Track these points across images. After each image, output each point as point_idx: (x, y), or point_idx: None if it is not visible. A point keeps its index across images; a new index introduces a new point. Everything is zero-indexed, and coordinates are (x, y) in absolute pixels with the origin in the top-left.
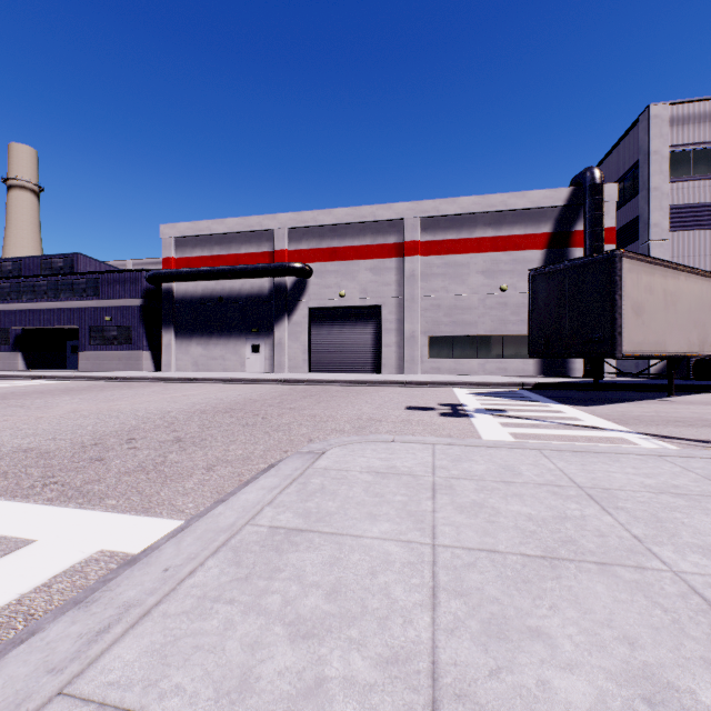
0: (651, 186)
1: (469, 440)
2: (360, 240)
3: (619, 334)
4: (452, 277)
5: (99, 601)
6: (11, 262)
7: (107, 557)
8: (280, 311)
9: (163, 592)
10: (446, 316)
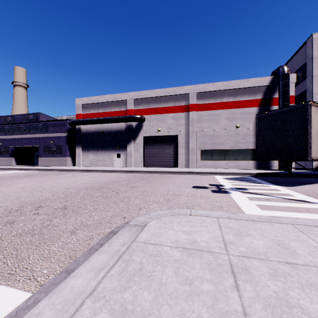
0: (313, 74)
1: (240, 214)
2: (167, 104)
3: (310, 148)
4: (212, 121)
5: None
6: (10, 117)
7: None
8: (130, 138)
9: None
10: (209, 140)
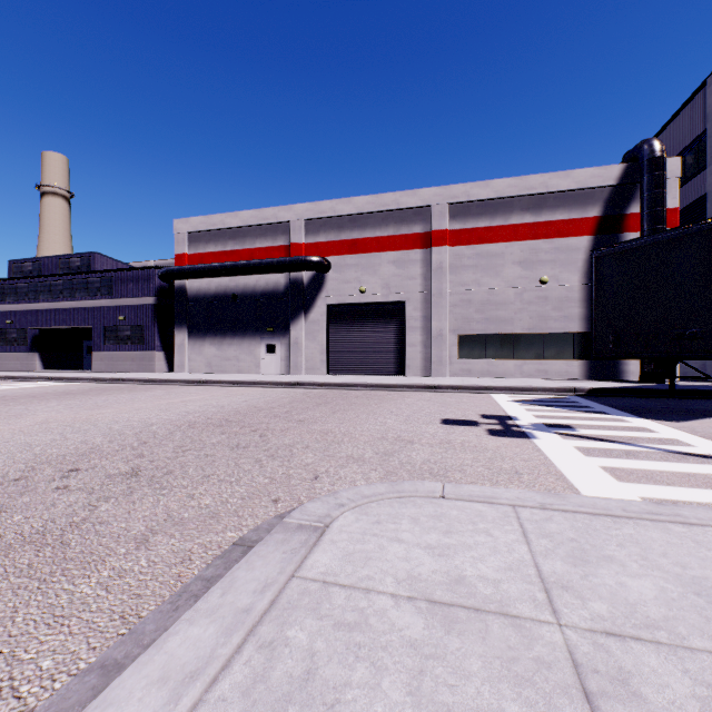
0: None
1: (572, 498)
2: (382, 230)
3: None
4: (485, 268)
5: None
6: (31, 263)
7: None
8: (296, 309)
9: None
10: (477, 312)
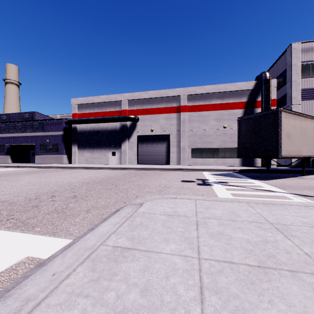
0: (292, 80)
1: (212, 197)
2: (160, 105)
3: (280, 147)
4: (202, 121)
5: (12, 296)
6: (6, 115)
7: (30, 260)
8: (124, 137)
9: (50, 290)
10: (199, 139)
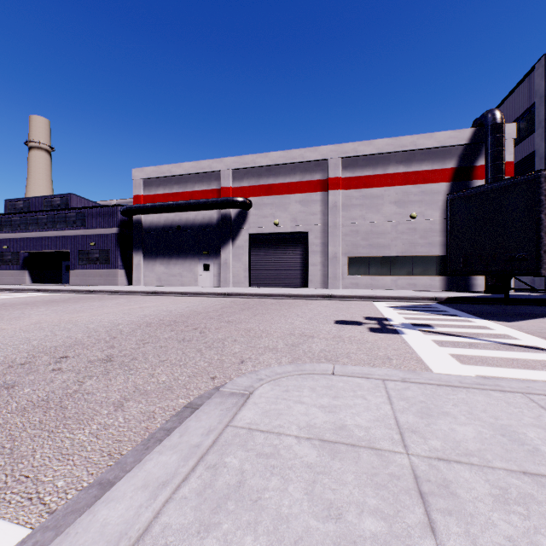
0: None
1: (425, 374)
2: (291, 178)
3: (545, 253)
4: (369, 207)
5: None
6: (22, 201)
7: None
8: (226, 237)
9: None
10: (363, 239)
